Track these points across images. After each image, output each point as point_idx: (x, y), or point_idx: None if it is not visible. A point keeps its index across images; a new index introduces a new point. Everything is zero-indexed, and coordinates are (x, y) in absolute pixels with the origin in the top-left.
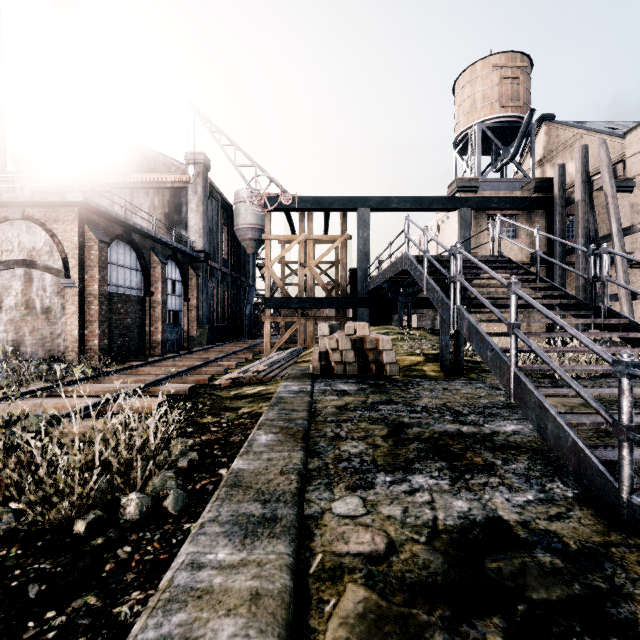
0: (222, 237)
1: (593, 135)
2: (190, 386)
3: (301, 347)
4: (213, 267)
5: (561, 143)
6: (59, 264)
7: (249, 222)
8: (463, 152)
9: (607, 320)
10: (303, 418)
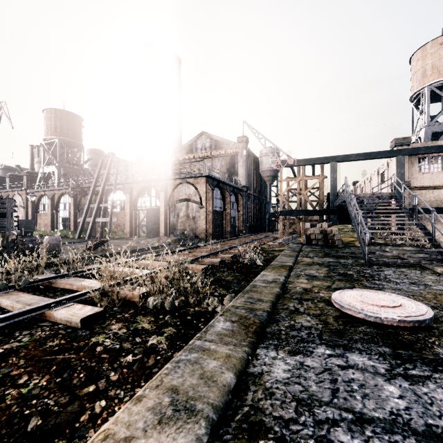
0: (253, 177)
1: None
2: (254, 246)
3: (298, 235)
4: (249, 193)
5: None
6: (198, 200)
7: (268, 167)
8: (419, 103)
9: (411, 222)
10: (298, 250)
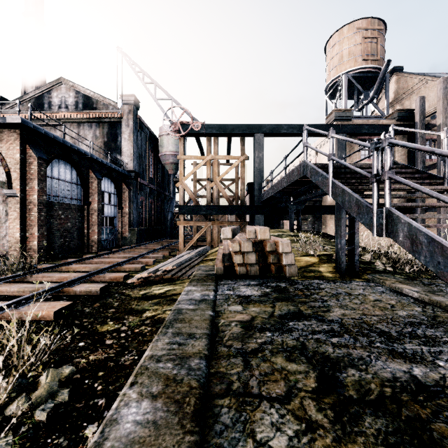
0: (149, 161)
1: (436, 80)
2: (102, 286)
3: (208, 246)
4: (142, 183)
5: (409, 88)
6: (3, 177)
7: (170, 150)
8: (332, 97)
9: None
10: (200, 354)
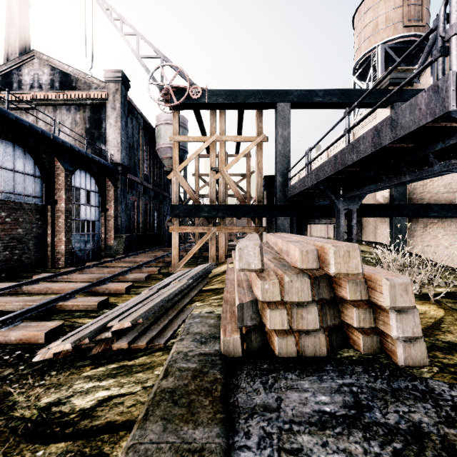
0: (144, 155)
1: None
2: None
3: (211, 264)
4: (133, 181)
5: None
6: None
7: (169, 142)
8: (361, 78)
9: None
10: None
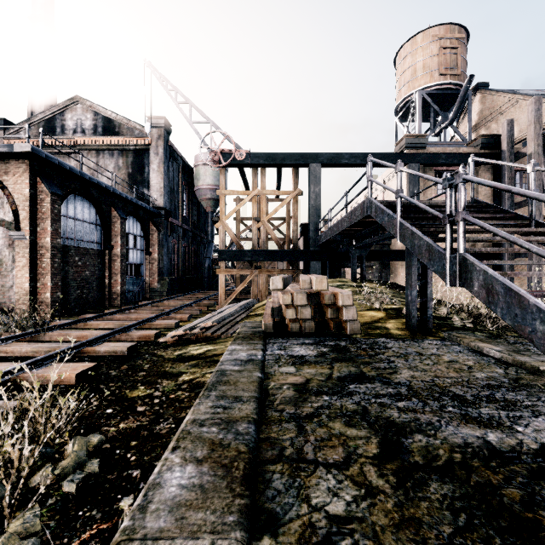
0: (183, 197)
1: (529, 99)
2: (129, 345)
3: (254, 299)
4: (174, 224)
5: (496, 108)
6: (10, 216)
7: (208, 183)
8: (403, 119)
9: None
10: (248, 418)
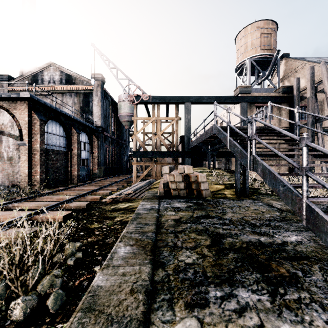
0: (111, 120)
1: (311, 64)
2: (87, 203)
3: (153, 179)
4: (106, 135)
5: (293, 69)
6: (17, 132)
7: (126, 112)
8: (240, 74)
9: None
10: (152, 231)
